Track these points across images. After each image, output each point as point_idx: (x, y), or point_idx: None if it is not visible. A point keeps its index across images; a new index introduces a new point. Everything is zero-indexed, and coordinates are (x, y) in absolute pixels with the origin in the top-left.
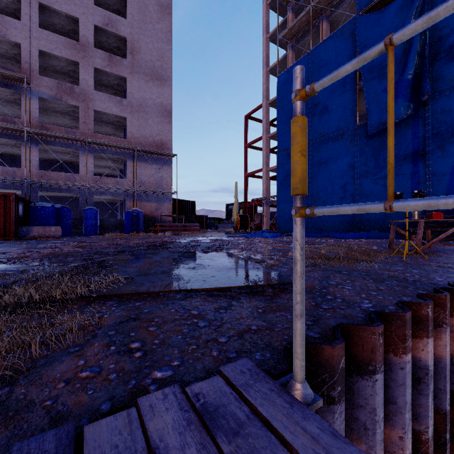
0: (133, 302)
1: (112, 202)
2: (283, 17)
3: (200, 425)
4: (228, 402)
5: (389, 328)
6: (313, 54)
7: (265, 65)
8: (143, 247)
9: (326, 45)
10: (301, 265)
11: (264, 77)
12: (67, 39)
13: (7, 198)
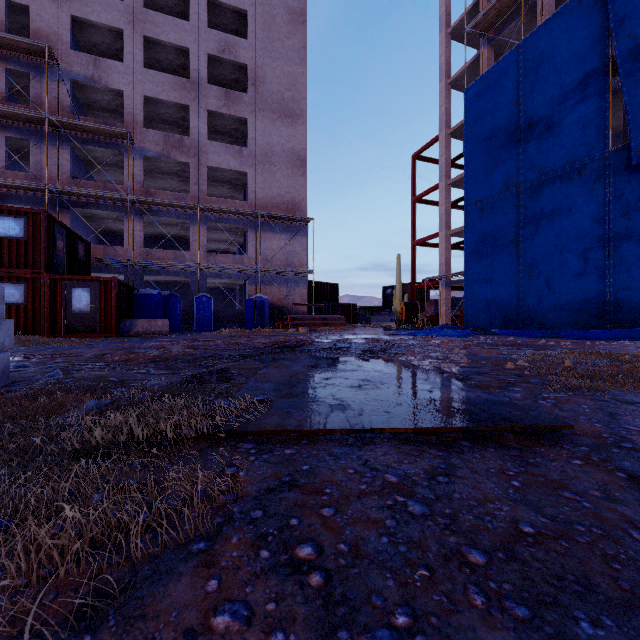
0: (279, 447)
1: (229, 287)
2: None
3: None
4: None
5: None
6: (527, 46)
7: (444, 76)
8: (273, 349)
9: (550, 28)
10: None
11: (442, 95)
12: (175, 77)
13: (108, 284)
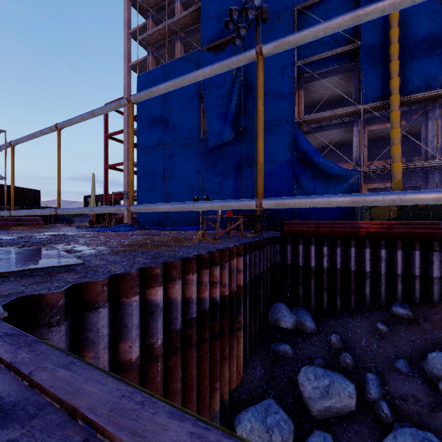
0: None
1: None
2: (145, 19)
3: None
4: None
5: (124, 282)
6: (169, 68)
7: (126, 60)
8: None
9: (179, 64)
10: None
11: (125, 71)
12: None
13: None
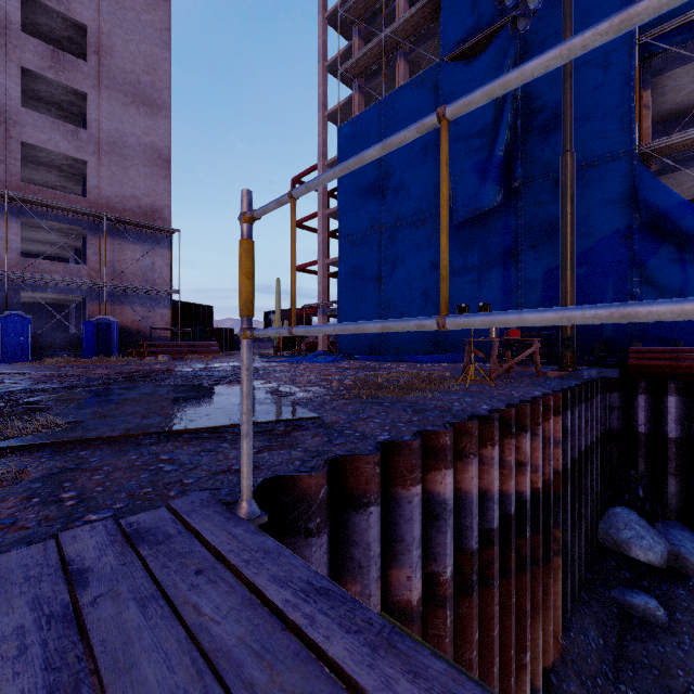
0: (75, 451)
1: (59, 304)
2: (348, 40)
3: (125, 542)
4: (164, 525)
5: (398, 459)
6: (387, 104)
7: (322, 107)
8: (113, 379)
9: (403, 94)
10: (246, 386)
11: (320, 125)
12: None
13: None
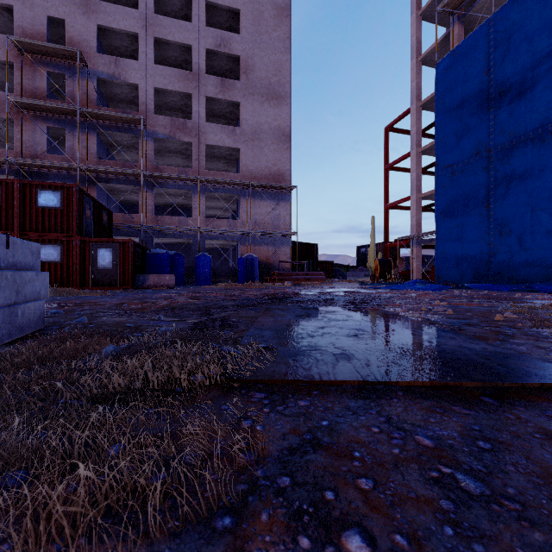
0: (291, 398)
1: (224, 248)
2: None
3: None
4: None
5: None
6: (498, 19)
7: (415, 54)
8: (265, 300)
9: None
10: None
11: (413, 71)
12: (179, 70)
13: (126, 245)
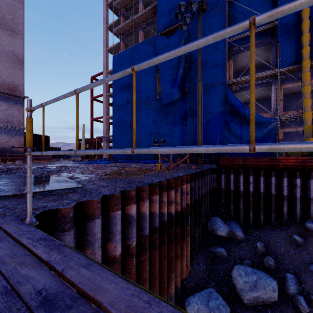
0: None
1: None
2: (118, 17)
3: None
4: None
5: (111, 201)
6: (134, 49)
7: (105, 45)
8: None
9: (141, 46)
10: (29, 173)
11: (104, 53)
12: None
13: None
